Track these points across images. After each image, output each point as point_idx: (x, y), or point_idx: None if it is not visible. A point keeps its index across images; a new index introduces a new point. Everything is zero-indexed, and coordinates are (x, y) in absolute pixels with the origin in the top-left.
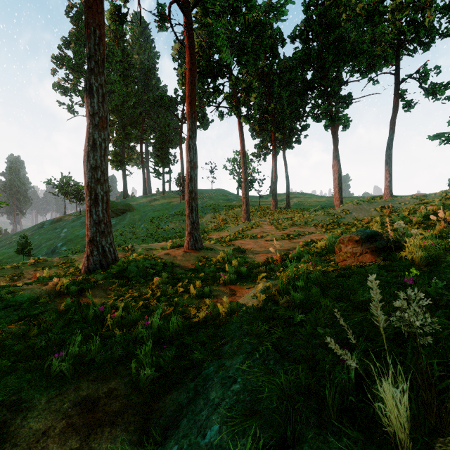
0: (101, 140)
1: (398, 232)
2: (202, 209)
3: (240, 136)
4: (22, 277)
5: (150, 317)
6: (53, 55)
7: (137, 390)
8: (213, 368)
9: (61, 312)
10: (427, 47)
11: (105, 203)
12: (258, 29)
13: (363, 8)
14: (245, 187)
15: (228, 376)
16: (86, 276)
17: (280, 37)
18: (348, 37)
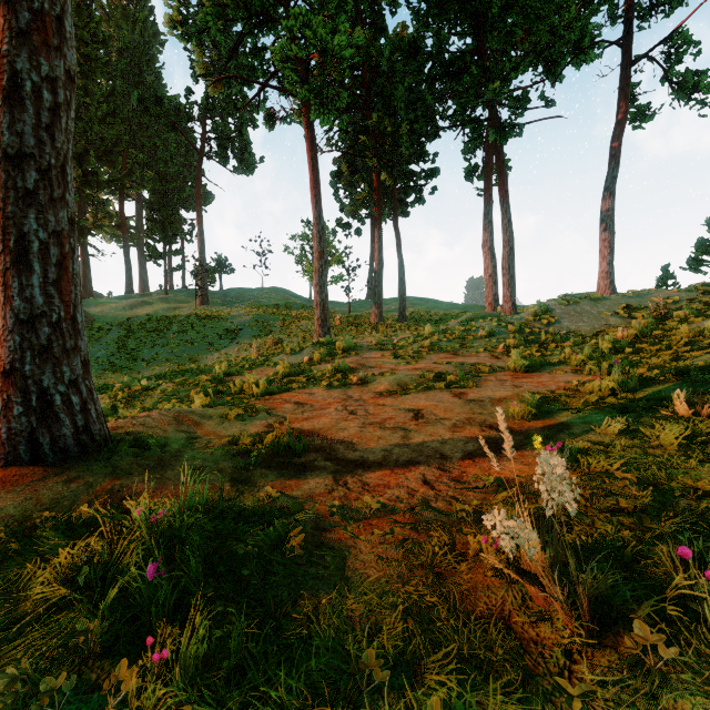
0: None
1: None
2: (236, 320)
3: (308, 156)
4: None
5: None
6: None
7: None
8: None
9: None
10: None
11: None
12: None
13: None
14: (321, 269)
15: None
16: None
17: None
18: None
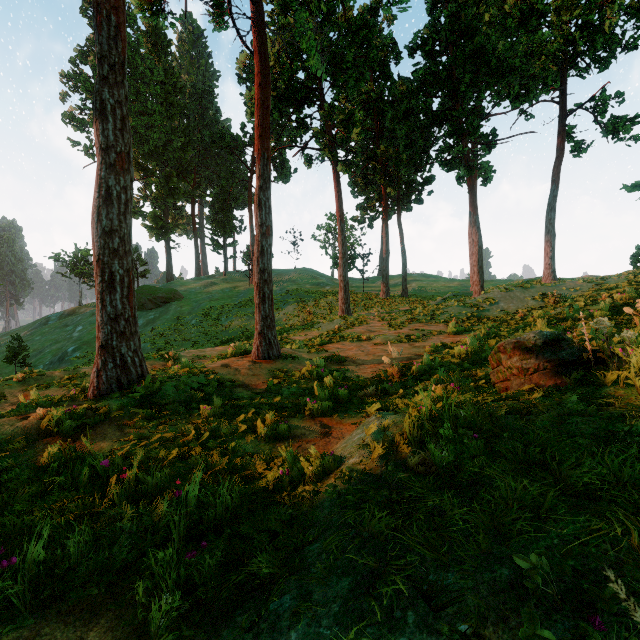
0: (120, 188)
1: (599, 335)
2: (280, 297)
3: (335, 190)
4: (3, 401)
5: (187, 478)
6: (62, 71)
7: (147, 638)
8: (290, 600)
9: (41, 467)
10: (605, 64)
11: (126, 288)
12: (362, 35)
13: (514, 5)
14: (343, 265)
15: (319, 634)
16: (92, 404)
17: (394, 50)
18: (492, 49)
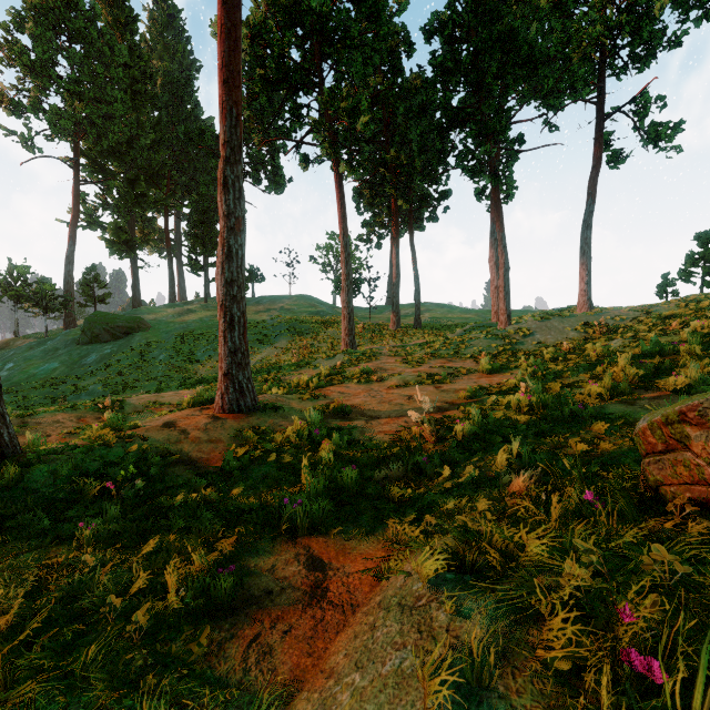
0: None
1: None
2: (272, 327)
3: (337, 197)
4: None
5: None
6: None
7: None
8: None
9: None
10: (646, 62)
11: None
12: (371, 2)
13: None
14: (347, 289)
15: None
16: None
17: (406, 40)
18: (520, 38)
